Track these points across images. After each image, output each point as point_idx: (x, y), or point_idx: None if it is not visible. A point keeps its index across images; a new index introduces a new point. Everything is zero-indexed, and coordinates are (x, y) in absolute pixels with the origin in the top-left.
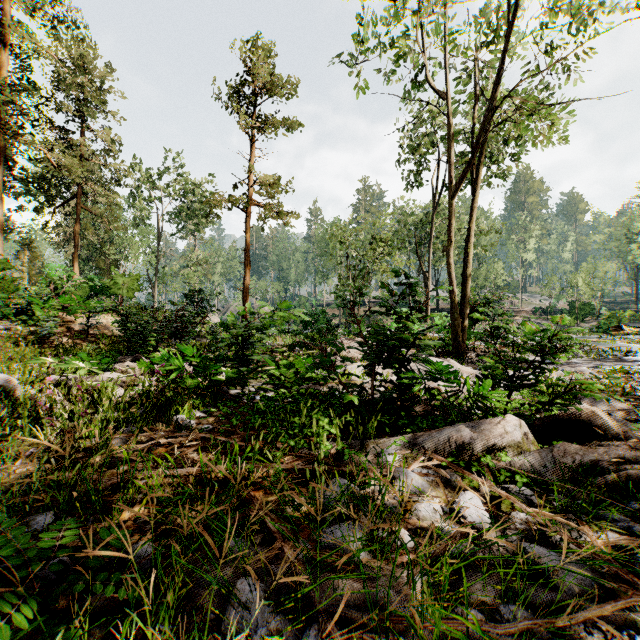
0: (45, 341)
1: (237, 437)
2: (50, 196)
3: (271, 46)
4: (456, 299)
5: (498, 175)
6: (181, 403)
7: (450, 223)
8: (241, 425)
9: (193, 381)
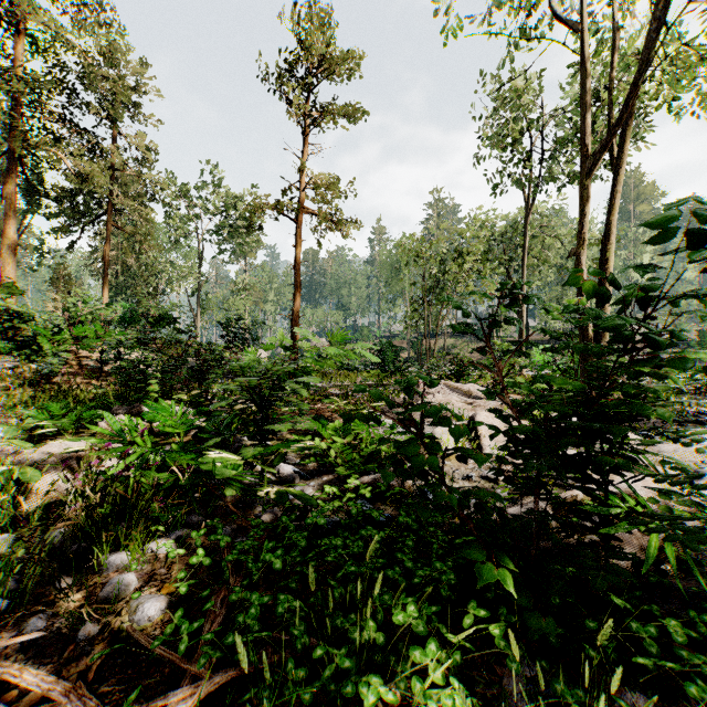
0: (48, 381)
1: (183, 695)
2: (76, 213)
3: (326, 13)
4: (589, 325)
5: None
6: (135, 518)
7: (581, 214)
8: (220, 613)
9: (161, 474)
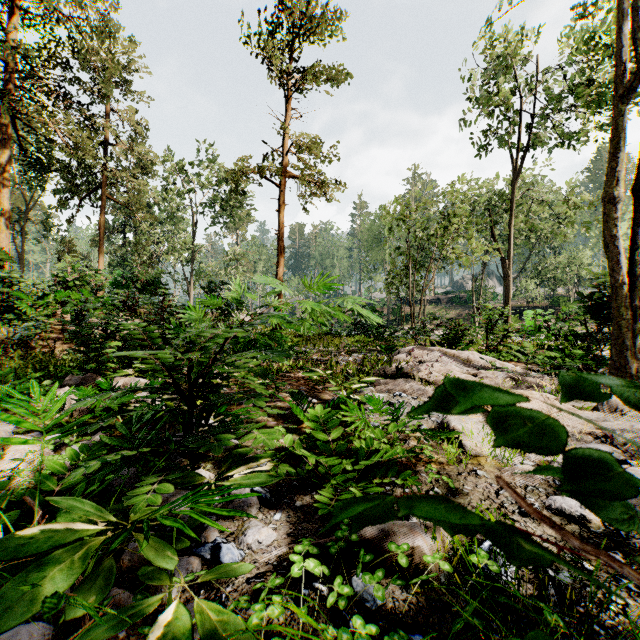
0: (26, 346)
1: None
2: (74, 185)
3: None
4: (624, 282)
5: (604, 130)
6: None
7: (615, 146)
8: None
9: None
